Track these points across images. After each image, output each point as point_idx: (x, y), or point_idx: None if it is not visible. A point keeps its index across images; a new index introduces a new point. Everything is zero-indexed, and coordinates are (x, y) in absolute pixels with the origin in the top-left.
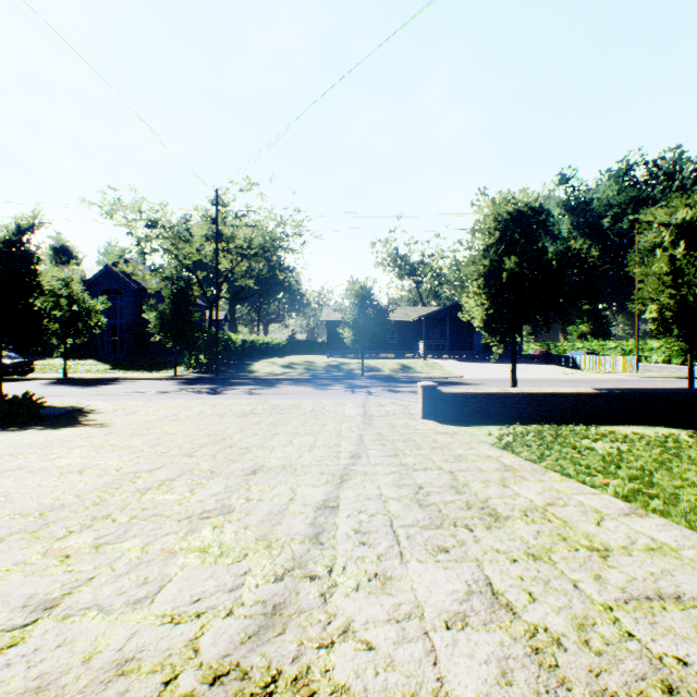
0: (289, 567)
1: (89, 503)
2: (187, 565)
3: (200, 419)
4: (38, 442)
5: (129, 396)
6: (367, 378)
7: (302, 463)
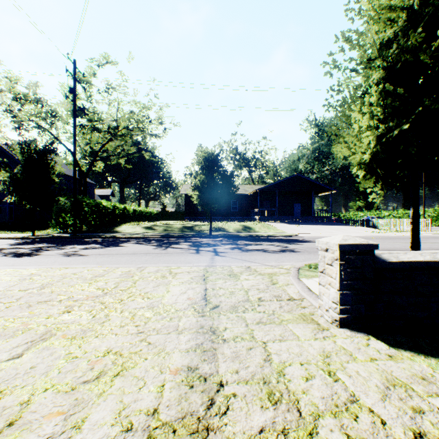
0: None
1: None
2: None
3: None
4: None
5: None
6: (215, 236)
7: None
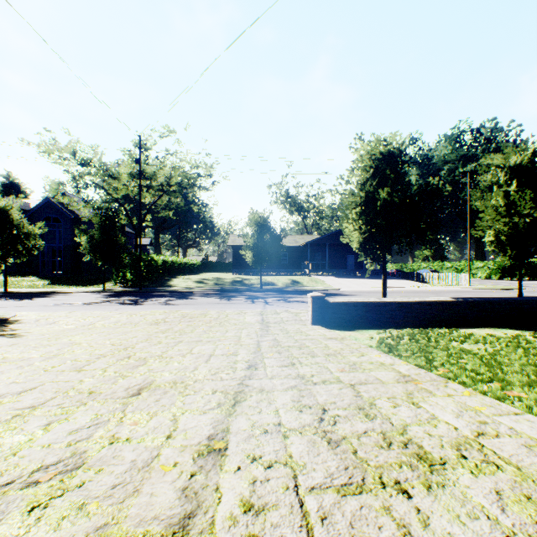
0: None
1: None
2: None
3: (114, 328)
4: None
5: (56, 308)
6: (265, 291)
7: (195, 377)
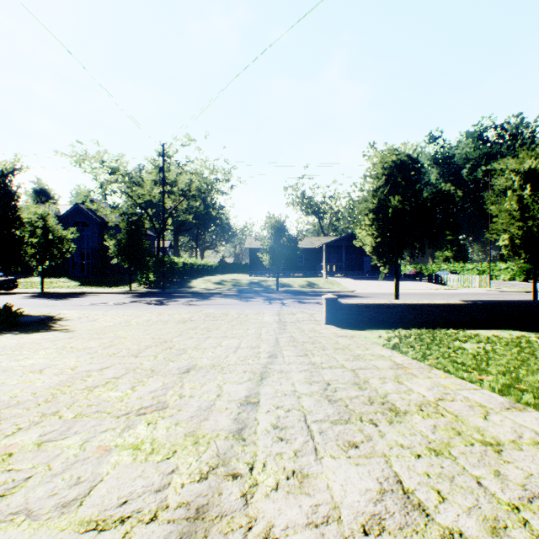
0: (213, 465)
1: (42, 400)
2: (119, 463)
3: (148, 325)
4: (11, 345)
5: (92, 307)
6: (281, 292)
7: (228, 362)
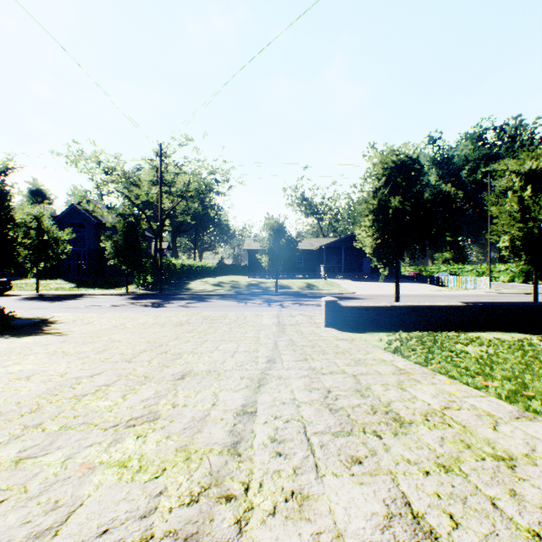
0: (205, 485)
1: (26, 411)
2: (103, 484)
3: (144, 328)
4: (1, 349)
5: (87, 309)
6: (280, 294)
7: (225, 368)
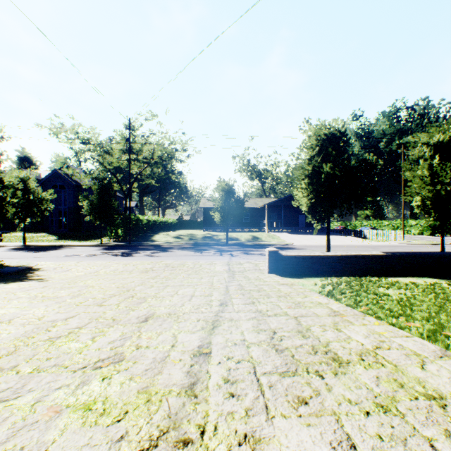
0: (164, 429)
1: (3, 353)
2: (68, 429)
3: (114, 275)
4: None
5: (66, 258)
6: (230, 245)
7: (183, 311)
